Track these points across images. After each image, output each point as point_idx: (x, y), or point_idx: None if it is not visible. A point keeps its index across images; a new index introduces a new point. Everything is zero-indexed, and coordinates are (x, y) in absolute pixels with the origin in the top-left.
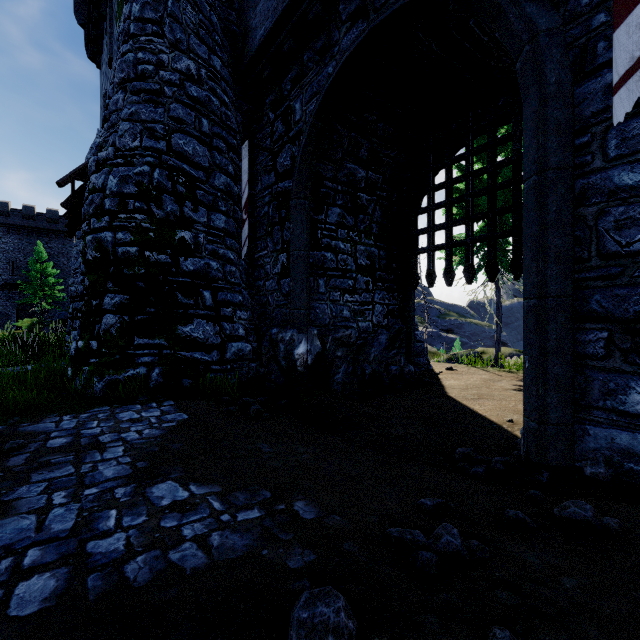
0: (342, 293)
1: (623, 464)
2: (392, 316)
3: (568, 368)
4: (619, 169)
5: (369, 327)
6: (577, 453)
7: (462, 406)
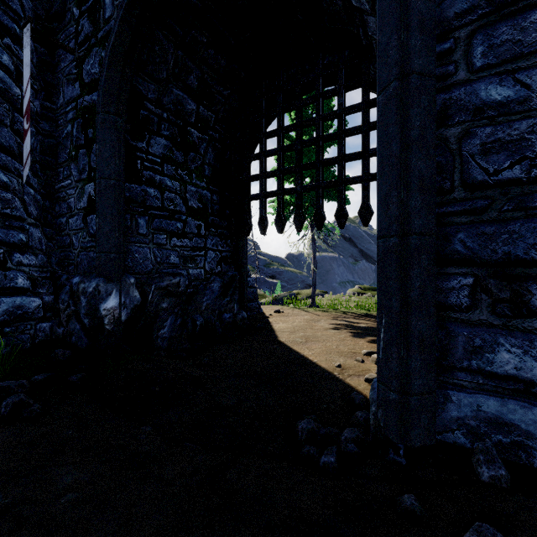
0: (169, 236)
1: (491, 436)
2: (225, 263)
3: (431, 322)
4: (486, 82)
5: (201, 274)
6: (438, 423)
7: (293, 352)
